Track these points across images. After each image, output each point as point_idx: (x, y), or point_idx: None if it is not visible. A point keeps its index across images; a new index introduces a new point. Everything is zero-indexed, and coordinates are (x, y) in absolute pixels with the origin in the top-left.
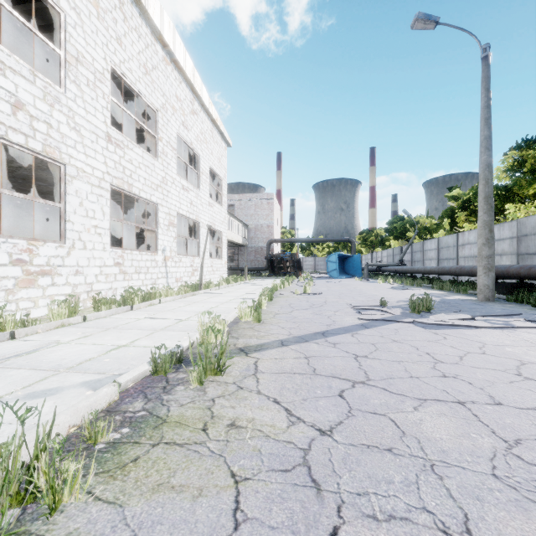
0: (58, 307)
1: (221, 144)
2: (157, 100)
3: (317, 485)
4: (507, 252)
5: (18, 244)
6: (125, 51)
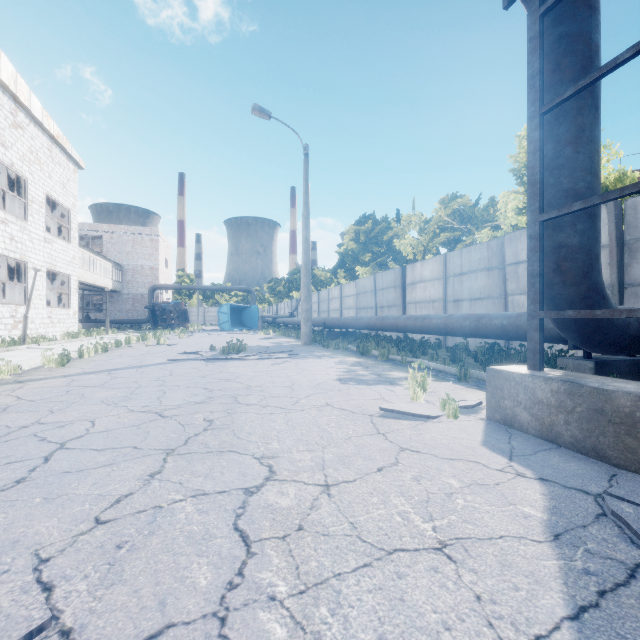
0: None
1: (67, 166)
2: None
3: (5, 410)
4: (352, 306)
5: None
6: None
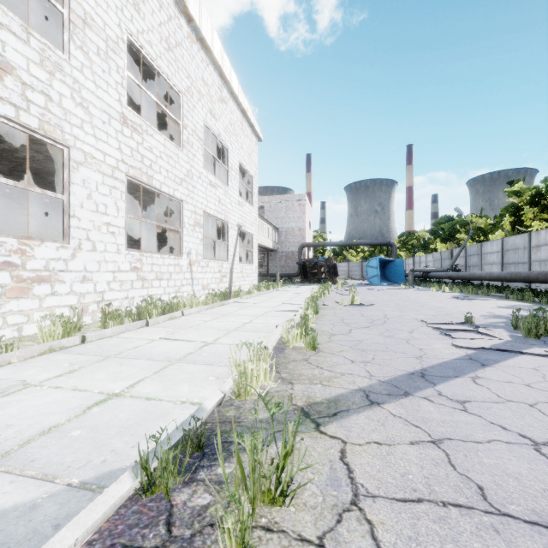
0: (49, 324)
1: (251, 138)
2: (181, 82)
3: None
4: None
5: (5, 243)
6: (143, 20)
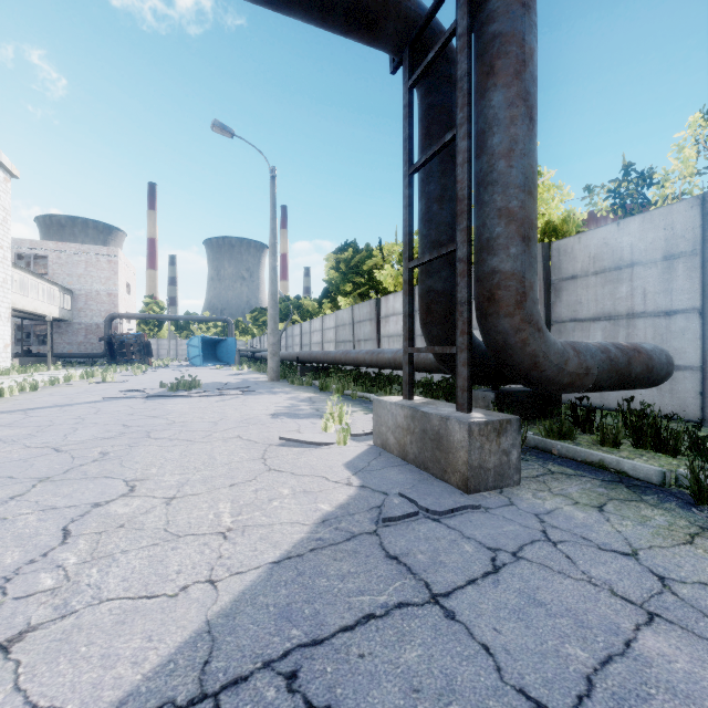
0: None
1: None
2: None
3: None
4: (333, 340)
5: None
6: None
